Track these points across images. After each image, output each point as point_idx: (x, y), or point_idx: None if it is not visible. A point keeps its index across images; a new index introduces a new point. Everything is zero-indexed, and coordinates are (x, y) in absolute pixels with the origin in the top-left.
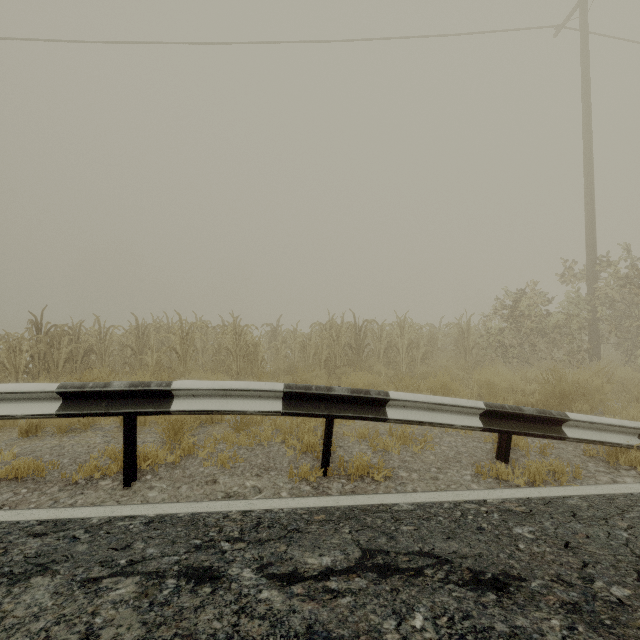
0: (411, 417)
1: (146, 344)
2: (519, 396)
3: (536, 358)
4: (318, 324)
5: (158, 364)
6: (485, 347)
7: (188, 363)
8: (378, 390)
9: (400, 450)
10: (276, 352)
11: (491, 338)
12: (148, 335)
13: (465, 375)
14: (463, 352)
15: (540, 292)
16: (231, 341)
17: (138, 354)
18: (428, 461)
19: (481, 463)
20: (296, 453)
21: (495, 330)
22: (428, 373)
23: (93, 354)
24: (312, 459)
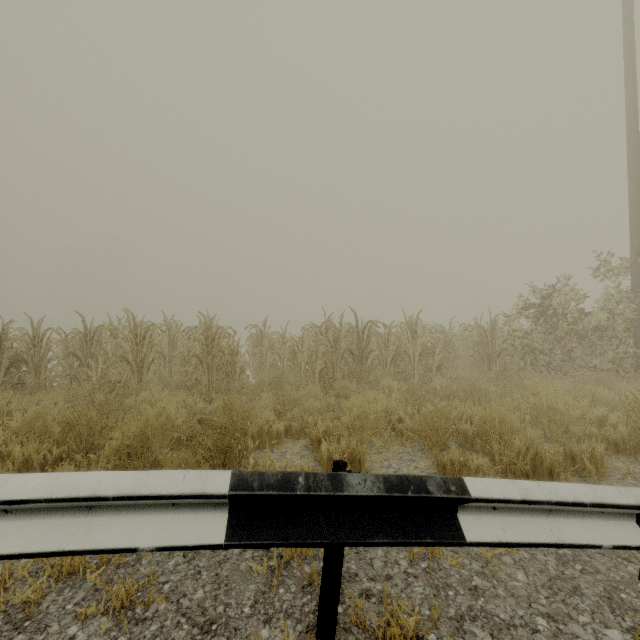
0: (512, 535)
1: (96, 351)
2: (592, 428)
3: (571, 366)
4: (311, 326)
5: (103, 379)
6: (511, 353)
7: (144, 376)
8: (442, 477)
9: (456, 553)
10: (260, 360)
11: (518, 342)
12: (99, 340)
13: (497, 390)
14: (487, 360)
15: (573, 288)
16: (200, 348)
17: (85, 364)
18: (519, 590)
19: (621, 596)
20: (271, 566)
21: (523, 333)
22: (453, 389)
23: (21, 365)
24: (300, 586)
